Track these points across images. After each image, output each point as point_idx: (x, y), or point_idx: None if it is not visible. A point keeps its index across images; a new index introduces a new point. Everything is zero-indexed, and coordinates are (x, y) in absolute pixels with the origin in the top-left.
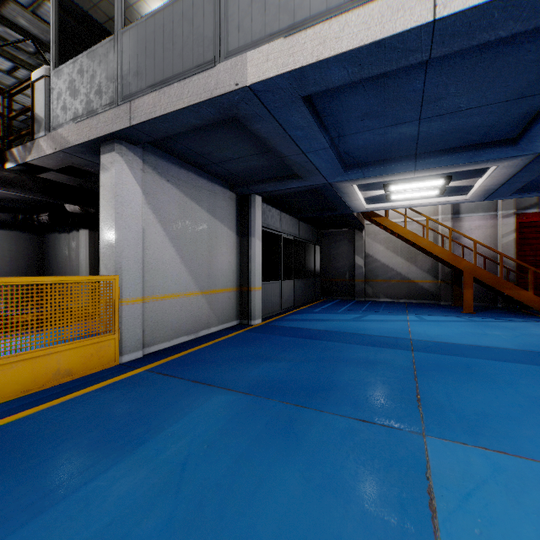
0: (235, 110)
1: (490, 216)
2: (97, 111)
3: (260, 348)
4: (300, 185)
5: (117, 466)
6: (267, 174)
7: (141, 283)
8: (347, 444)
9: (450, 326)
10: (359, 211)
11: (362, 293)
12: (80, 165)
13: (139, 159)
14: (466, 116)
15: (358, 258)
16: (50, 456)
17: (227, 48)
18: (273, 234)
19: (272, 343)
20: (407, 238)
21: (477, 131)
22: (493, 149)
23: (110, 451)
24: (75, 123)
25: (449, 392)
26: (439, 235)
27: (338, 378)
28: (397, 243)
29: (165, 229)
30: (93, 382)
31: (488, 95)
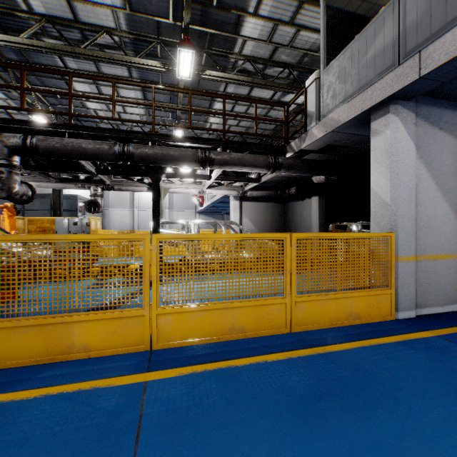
0: None
1: None
2: (370, 83)
3: None
4: None
5: None
6: None
7: (413, 241)
8: None
9: None
10: None
11: None
12: (338, 141)
13: (412, 113)
14: None
15: None
16: (411, 409)
17: None
18: None
19: None
20: None
21: None
22: None
23: None
24: (346, 103)
25: None
26: None
27: None
28: None
29: (436, 182)
30: (384, 332)
31: None
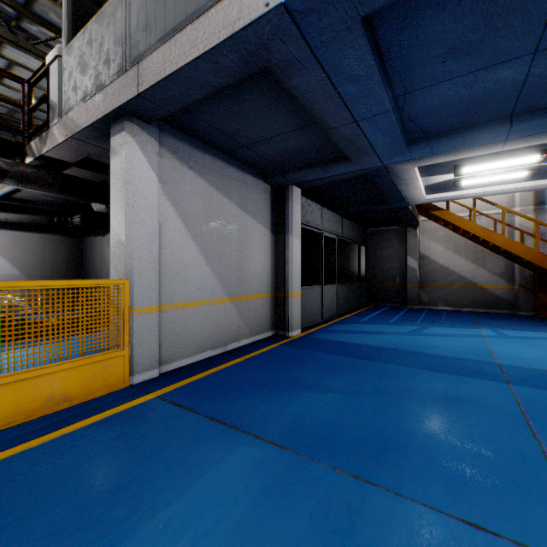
0: (266, 55)
1: None
2: (105, 84)
3: (299, 370)
4: (347, 170)
5: None
6: (307, 158)
7: (157, 289)
8: None
9: (545, 345)
10: (415, 203)
11: (416, 299)
12: (97, 156)
13: (155, 140)
14: None
15: (410, 260)
16: None
17: None
18: (312, 234)
19: (314, 363)
20: (476, 234)
21: None
22: None
23: None
24: (84, 102)
25: None
26: (515, 231)
27: (412, 426)
28: (460, 241)
29: (187, 224)
30: (91, 412)
31: None
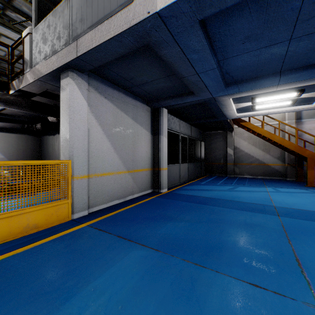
0: (148, 38)
1: None
2: (57, 51)
3: (166, 210)
4: (193, 99)
5: None
6: (171, 92)
7: (87, 165)
8: (246, 314)
9: (300, 196)
10: (231, 118)
11: (232, 172)
12: (52, 90)
13: (85, 82)
14: None
15: (229, 149)
16: None
17: None
18: (174, 135)
19: (175, 207)
20: (264, 135)
21: None
22: None
23: (42, 305)
24: (45, 60)
25: None
26: (286, 134)
27: (226, 238)
28: (256, 139)
29: (104, 129)
30: (50, 234)
31: None
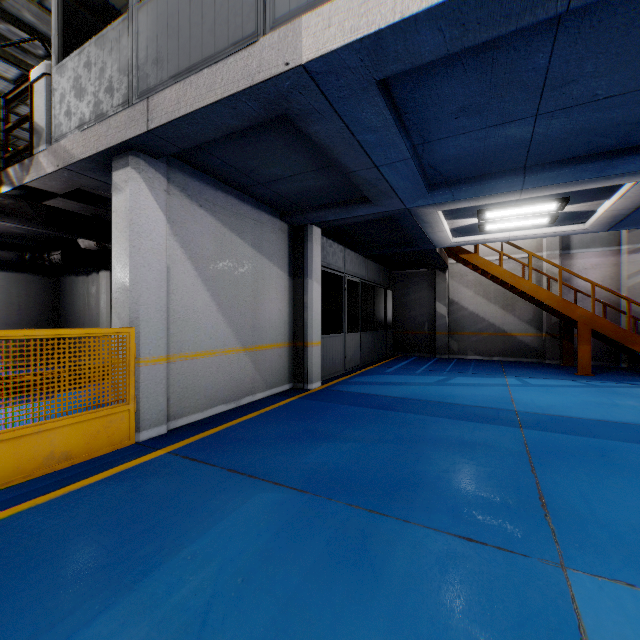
0: (285, 104)
1: (610, 252)
2: (107, 115)
3: (318, 422)
4: (370, 211)
5: (107, 613)
6: (328, 197)
7: (165, 338)
8: (449, 580)
9: (564, 392)
10: (442, 246)
11: (445, 348)
12: (91, 188)
13: (162, 176)
14: (602, 109)
15: (439, 305)
16: (14, 591)
17: (273, 16)
18: (335, 276)
19: (335, 415)
20: (503, 280)
21: (615, 131)
22: (633, 157)
23: (101, 586)
24: (81, 131)
25: (585, 493)
26: (543, 277)
27: (425, 468)
28: (490, 286)
29: (197, 267)
30: (97, 470)
31: (639, 75)
